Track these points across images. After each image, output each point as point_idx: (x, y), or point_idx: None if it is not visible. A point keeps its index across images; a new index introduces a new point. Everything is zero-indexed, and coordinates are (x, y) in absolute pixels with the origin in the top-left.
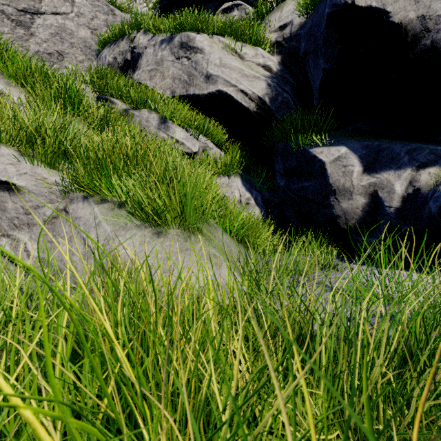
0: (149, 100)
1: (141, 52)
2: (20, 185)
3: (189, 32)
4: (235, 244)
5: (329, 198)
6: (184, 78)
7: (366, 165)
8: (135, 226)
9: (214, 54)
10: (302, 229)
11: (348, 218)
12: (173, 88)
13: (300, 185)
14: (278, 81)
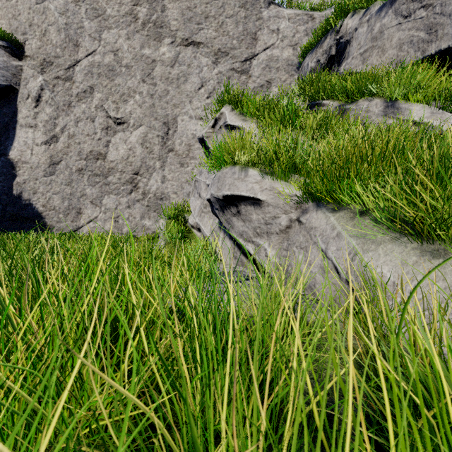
0: (369, 86)
1: (349, 38)
2: (262, 199)
3: None
4: None
5: None
6: (418, 38)
7: None
8: (388, 239)
9: None
10: None
11: None
12: (398, 59)
13: None
14: None
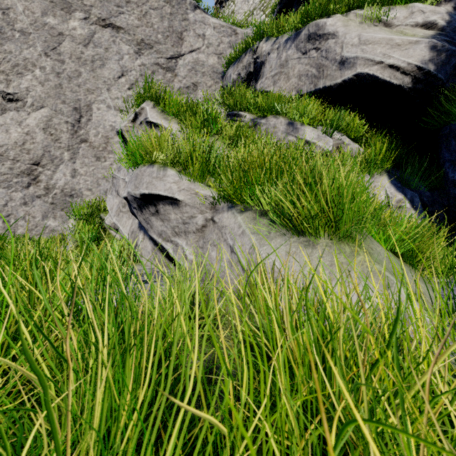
0: (276, 106)
1: (264, 59)
2: (180, 199)
3: (318, 20)
4: (395, 259)
5: None
6: (312, 73)
7: None
8: (278, 235)
9: (350, 33)
10: None
11: None
12: (299, 87)
13: None
14: (448, 38)
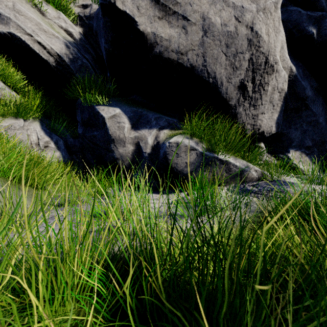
0: None
1: None
2: None
3: None
4: None
5: (110, 145)
6: None
7: (133, 123)
8: None
9: None
10: (97, 168)
11: (124, 159)
12: None
13: (92, 134)
14: (78, 47)
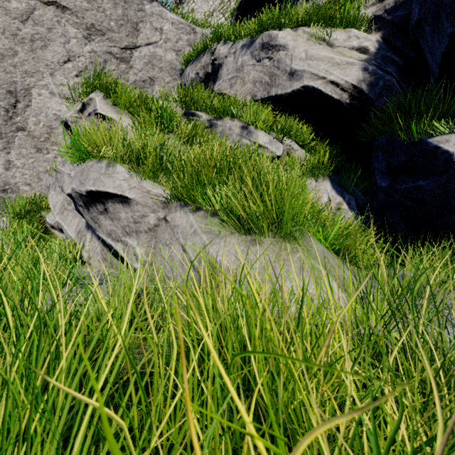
0: (231, 109)
1: (221, 62)
2: (130, 197)
3: (271, 31)
4: (331, 255)
5: None
6: (265, 80)
7: None
8: (228, 234)
9: (299, 47)
10: (412, 238)
11: None
12: (253, 92)
13: (412, 185)
14: (377, 63)
